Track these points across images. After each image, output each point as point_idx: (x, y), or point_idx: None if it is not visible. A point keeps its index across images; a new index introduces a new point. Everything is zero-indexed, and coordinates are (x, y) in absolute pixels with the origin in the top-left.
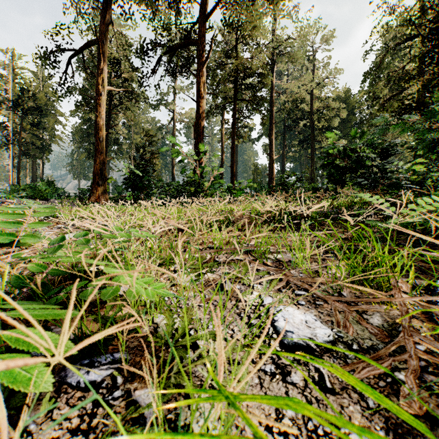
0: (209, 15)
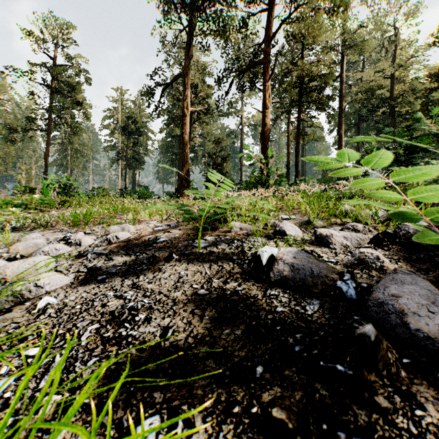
0: (274, 36)
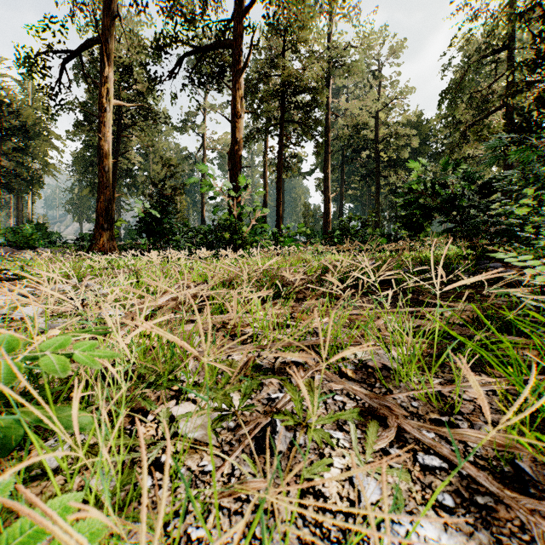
0: (248, 10)
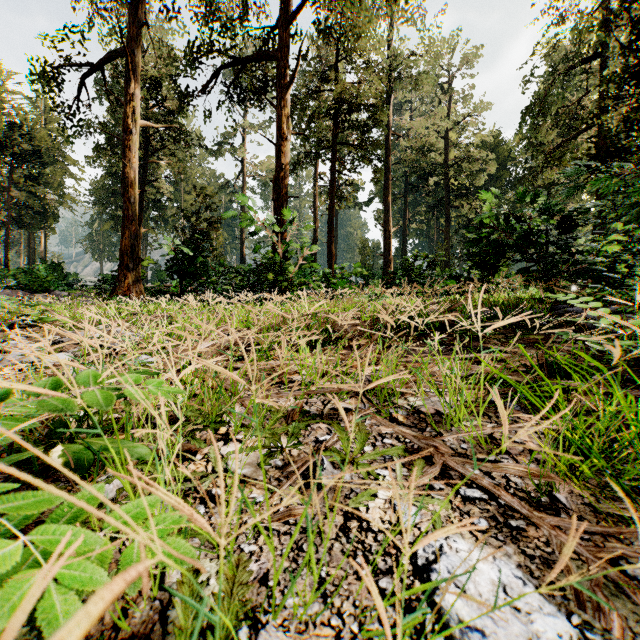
0: (296, 15)
